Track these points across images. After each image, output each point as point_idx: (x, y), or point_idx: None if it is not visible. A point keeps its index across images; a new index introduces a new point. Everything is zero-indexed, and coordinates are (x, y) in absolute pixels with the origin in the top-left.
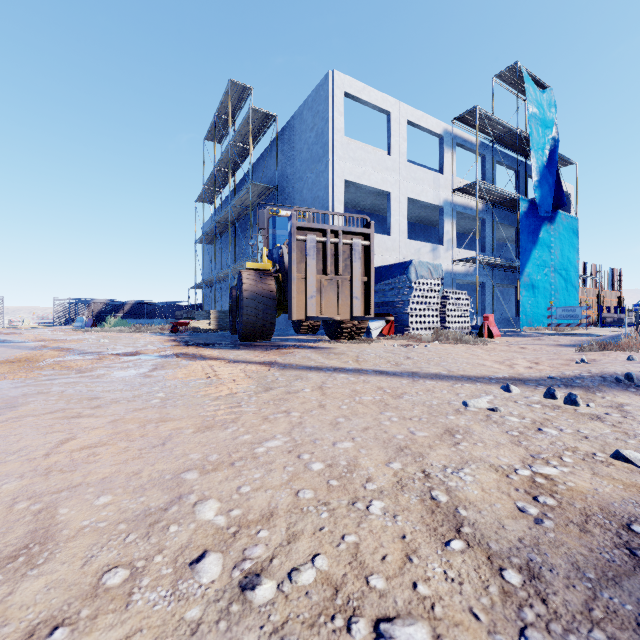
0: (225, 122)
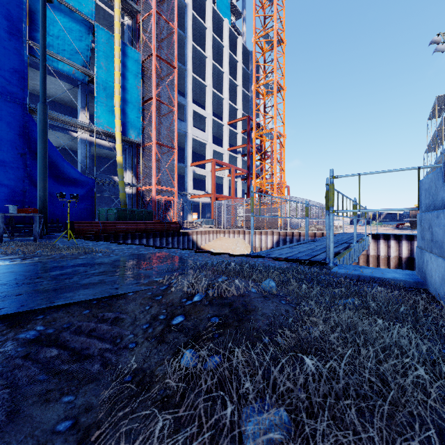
0: (439, 109)
